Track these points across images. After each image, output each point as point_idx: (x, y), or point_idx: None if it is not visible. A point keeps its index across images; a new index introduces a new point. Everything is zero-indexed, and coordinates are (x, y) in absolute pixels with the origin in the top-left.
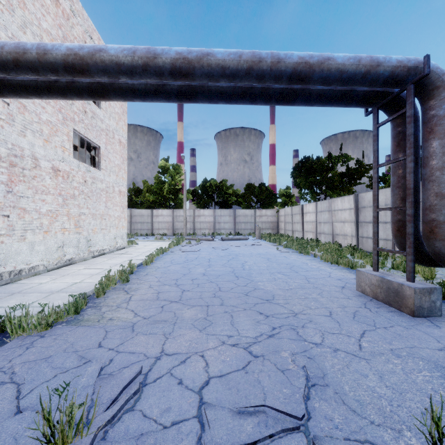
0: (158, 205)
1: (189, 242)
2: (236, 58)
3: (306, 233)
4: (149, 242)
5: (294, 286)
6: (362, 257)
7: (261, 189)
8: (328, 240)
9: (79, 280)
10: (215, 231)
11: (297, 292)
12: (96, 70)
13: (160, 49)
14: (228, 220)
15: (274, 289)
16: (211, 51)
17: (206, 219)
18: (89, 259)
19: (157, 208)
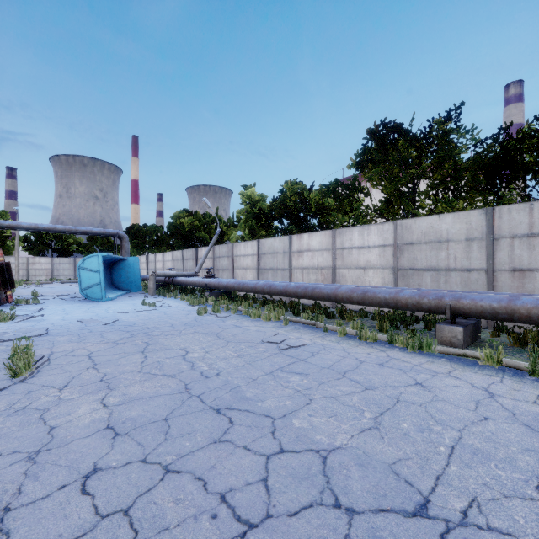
0: None
1: (31, 284)
2: (64, 229)
3: None
4: None
5: None
6: None
7: (104, 241)
8: None
9: None
10: (53, 278)
11: None
12: (17, 229)
13: (40, 225)
14: (68, 268)
15: None
16: (56, 226)
17: (42, 266)
18: None
19: None
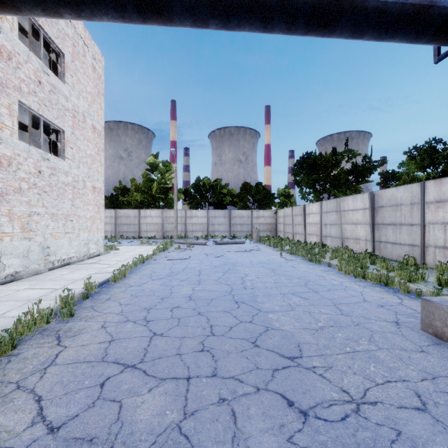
0: (147, 205)
1: (178, 247)
2: None
3: (309, 236)
4: (132, 246)
5: (324, 322)
6: (389, 268)
7: (258, 188)
8: (336, 244)
9: (0, 312)
10: (208, 234)
11: (334, 336)
12: None
13: None
14: (223, 222)
15: (296, 329)
16: None
17: (198, 220)
18: (44, 272)
19: (146, 208)
